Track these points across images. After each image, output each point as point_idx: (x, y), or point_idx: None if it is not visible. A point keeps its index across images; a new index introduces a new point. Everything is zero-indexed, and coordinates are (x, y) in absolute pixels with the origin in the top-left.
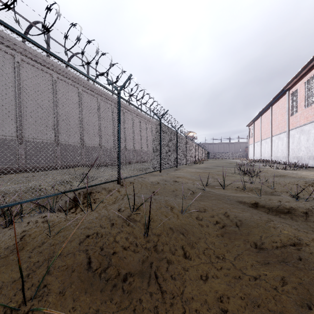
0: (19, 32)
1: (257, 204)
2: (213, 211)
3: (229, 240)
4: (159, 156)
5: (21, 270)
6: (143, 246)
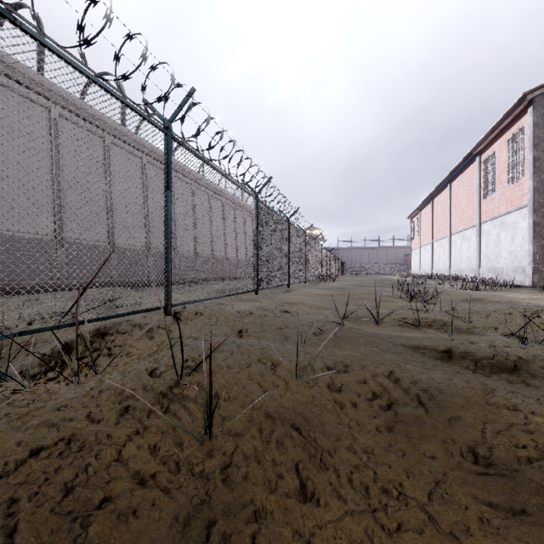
0: None
1: (450, 353)
2: (364, 369)
3: (407, 440)
4: (255, 264)
5: None
6: (197, 468)
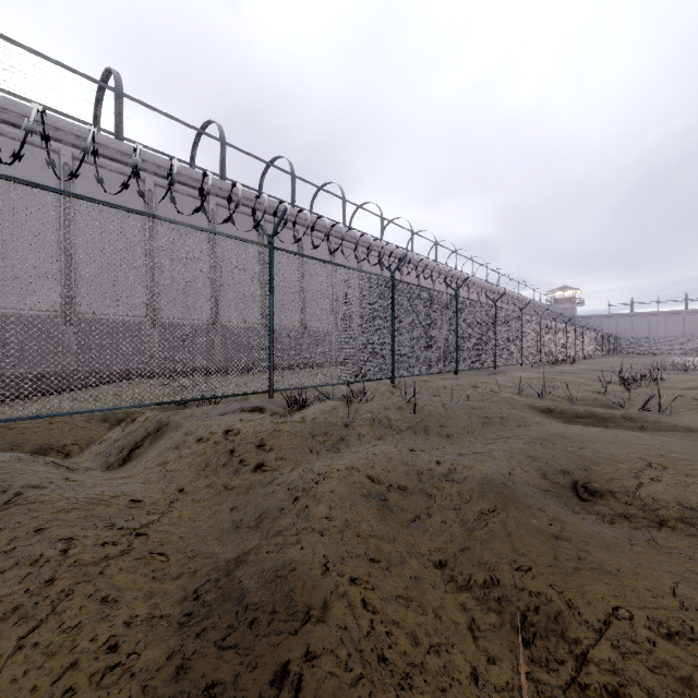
0: (319, 259)
1: (555, 409)
2: (489, 409)
3: (486, 425)
4: (454, 350)
5: (348, 403)
6: (410, 421)
